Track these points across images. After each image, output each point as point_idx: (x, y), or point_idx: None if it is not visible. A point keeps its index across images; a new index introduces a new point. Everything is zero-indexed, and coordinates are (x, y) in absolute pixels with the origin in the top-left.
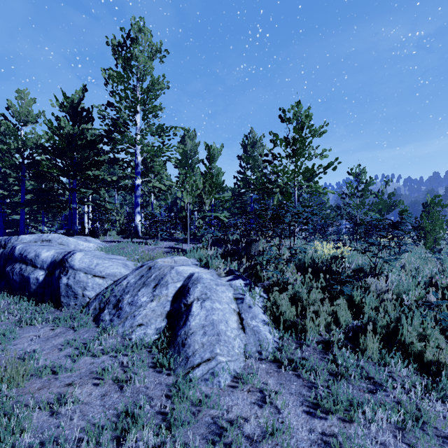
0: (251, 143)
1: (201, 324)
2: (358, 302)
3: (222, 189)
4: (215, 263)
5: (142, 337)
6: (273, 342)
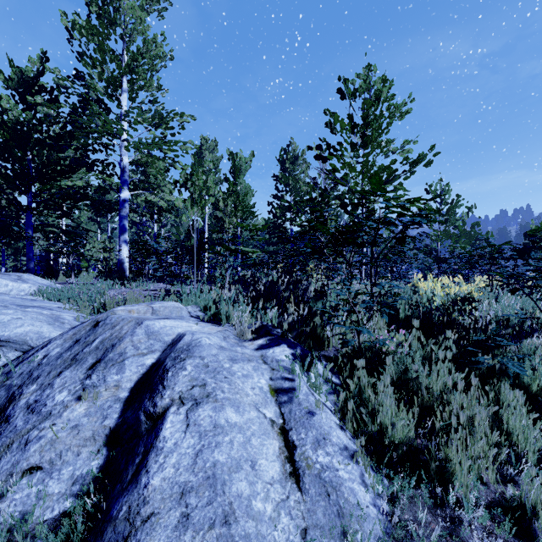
0: (291, 157)
1: (177, 484)
2: (537, 391)
3: (251, 214)
4: (234, 314)
5: (28, 508)
6: (376, 516)
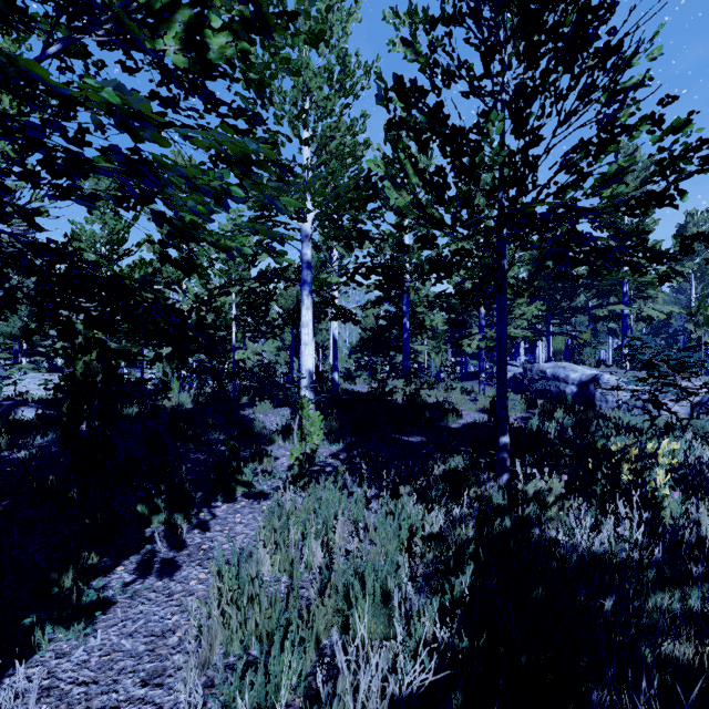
0: None
1: None
2: None
3: None
4: None
5: None
6: None
